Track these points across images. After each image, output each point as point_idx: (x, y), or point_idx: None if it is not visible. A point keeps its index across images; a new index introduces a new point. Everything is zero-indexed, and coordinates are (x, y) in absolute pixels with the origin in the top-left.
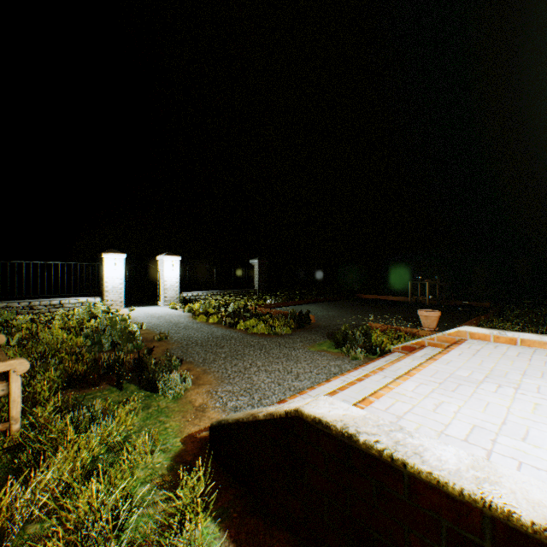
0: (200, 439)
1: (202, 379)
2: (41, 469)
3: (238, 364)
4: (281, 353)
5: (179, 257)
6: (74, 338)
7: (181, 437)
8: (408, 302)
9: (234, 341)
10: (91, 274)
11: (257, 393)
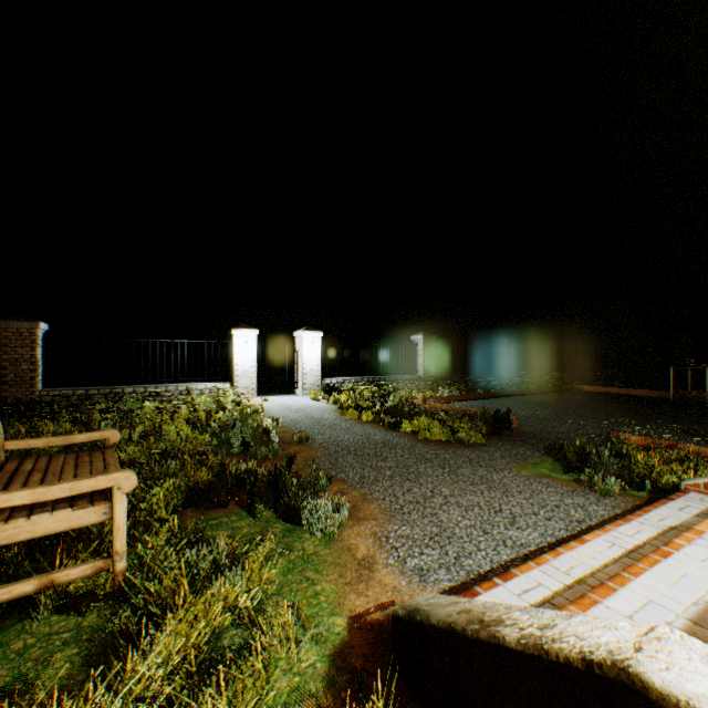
0: (371, 626)
1: (362, 510)
2: (142, 649)
3: (411, 489)
4: (476, 475)
5: (321, 333)
6: (199, 435)
7: (340, 615)
8: (666, 399)
9: (400, 451)
10: (219, 355)
11: (451, 545)
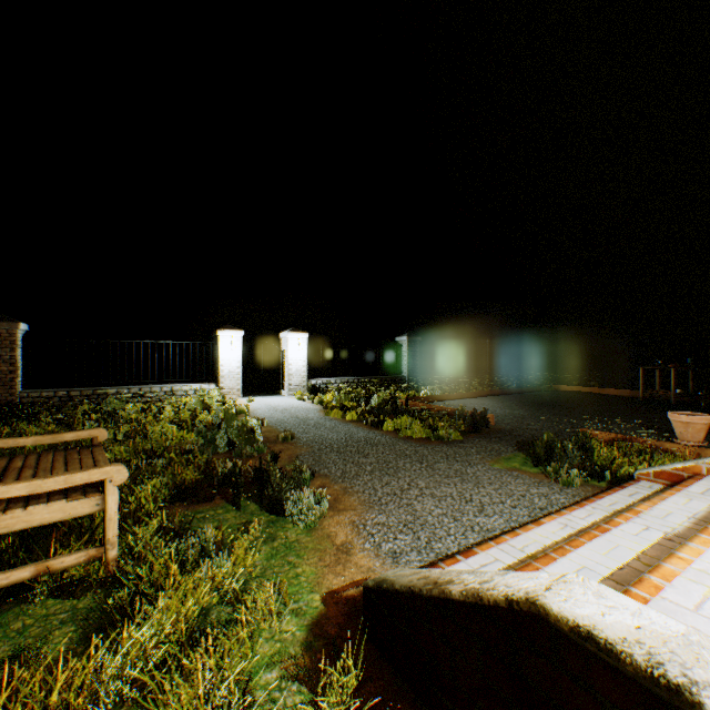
0: (346, 600)
1: (343, 502)
2: (137, 623)
3: (390, 483)
4: (451, 469)
5: (307, 334)
6: (185, 435)
7: (319, 592)
8: (636, 397)
9: (382, 448)
10: (204, 356)
11: (423, 531)
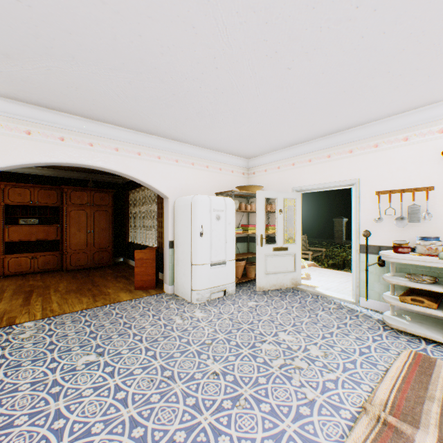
0: None
1: None
2: None
3: None
4: None
5: None
6: None
7: None
8: None
9: None
10: None
11: None
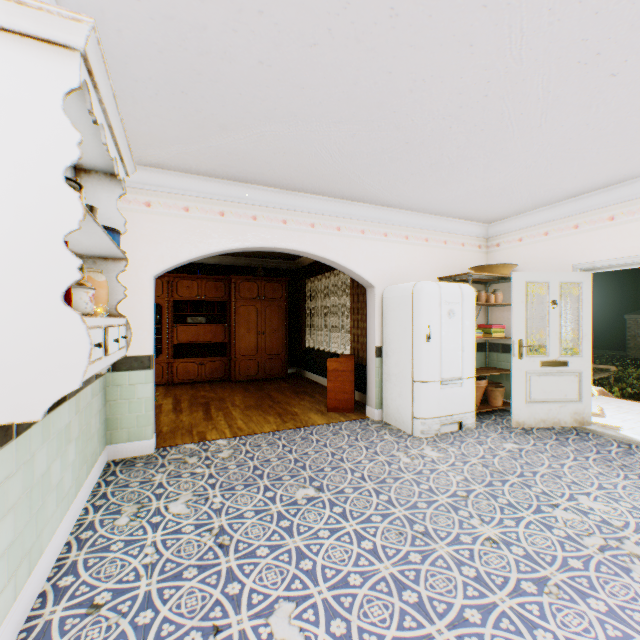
0: None
1: None
2: None
3: None
4: None
5: None
6: None
7: None
8: None
9: None
10: None
11: None
